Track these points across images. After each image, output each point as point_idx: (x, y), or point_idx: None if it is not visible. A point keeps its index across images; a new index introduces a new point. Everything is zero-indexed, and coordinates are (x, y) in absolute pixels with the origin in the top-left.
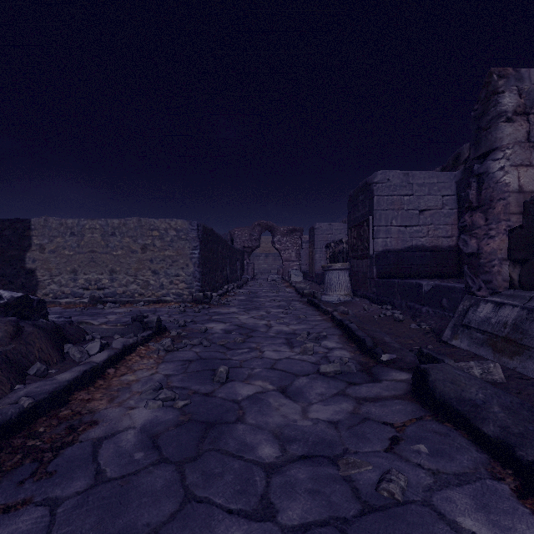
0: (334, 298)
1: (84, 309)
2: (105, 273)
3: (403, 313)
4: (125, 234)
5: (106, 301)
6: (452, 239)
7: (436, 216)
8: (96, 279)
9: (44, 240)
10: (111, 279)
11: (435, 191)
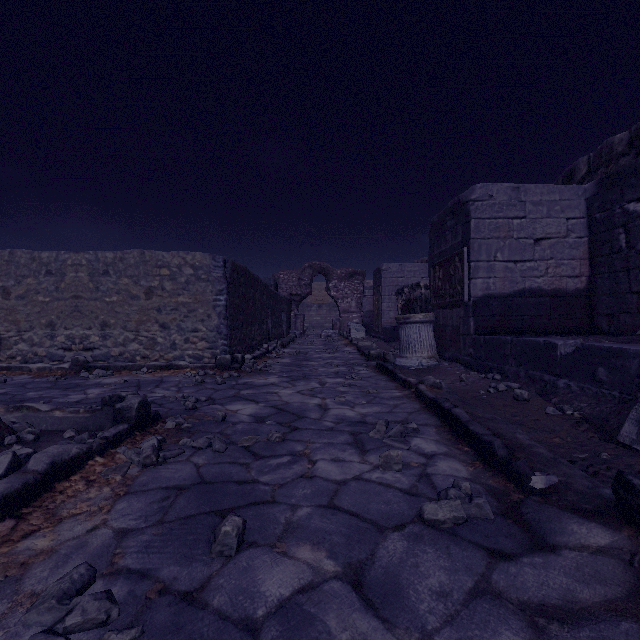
0: (413, 362)
1: (60, 379)
2: (94, 327)
3: (523, 386)
4: (122, 272)
5: (94, 367)
6: (581, 280)
7: (559, 247)
8: (81, 336)
9: (9, 281)
10: (103, 335)
11: (557, 212)
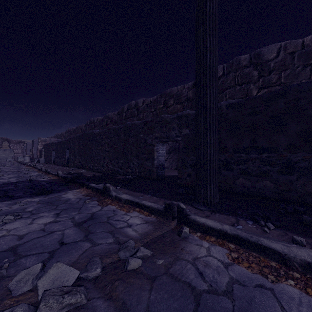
0: (26, 162)
1: None
2: None
3: None
4: None
5: None
6: None
7: None
8: None
9: None
10: None
11: None
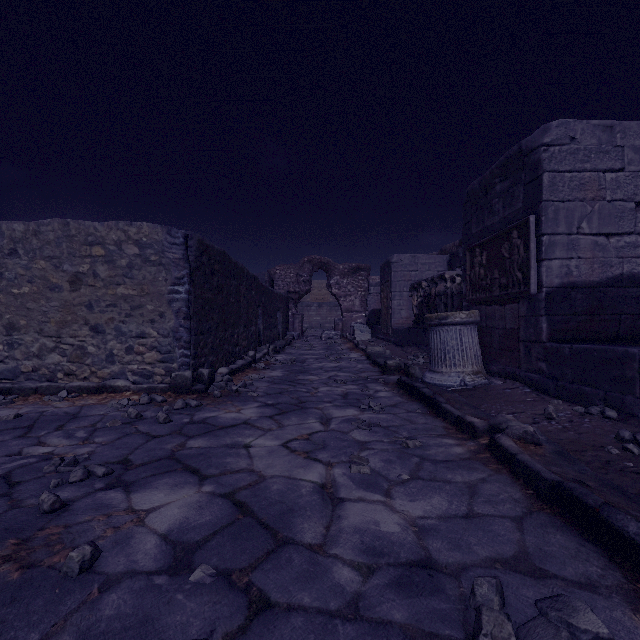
0: (452, 379)
1: None
2: None
3: None
4: (37, 252)
5: None
6: None
7: None
8: None
9: None
10: (8, 342)
11: None
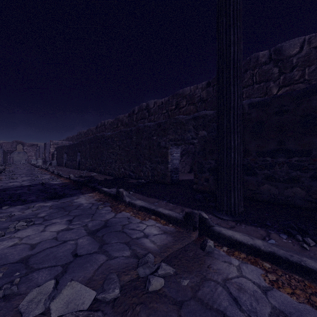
0: (38, 164)
1: None
2: None
3: None
4: None
5: None
6: None
7: None
8: None
9: None
10: None
11: None
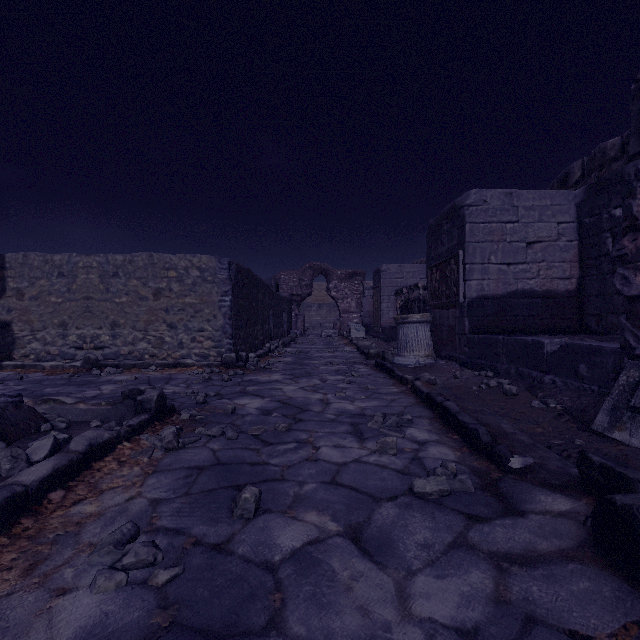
0: (411, 360)
1: (73, 377)
2: (105, 327)
3: (513, 383)
4: (132, 274)
5: (105, 365)
6: (571, 282)
7: (550, 250)
8: (92, 336)
9: (23, 283)
10: (113, 334)
11: (549, 217)
